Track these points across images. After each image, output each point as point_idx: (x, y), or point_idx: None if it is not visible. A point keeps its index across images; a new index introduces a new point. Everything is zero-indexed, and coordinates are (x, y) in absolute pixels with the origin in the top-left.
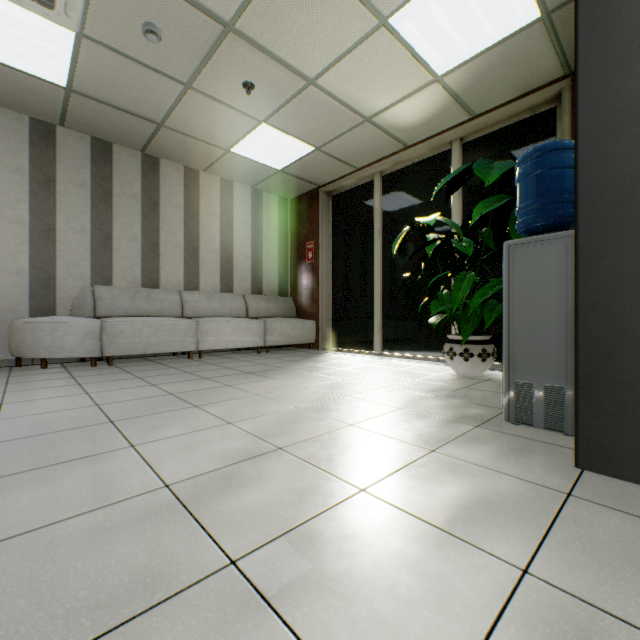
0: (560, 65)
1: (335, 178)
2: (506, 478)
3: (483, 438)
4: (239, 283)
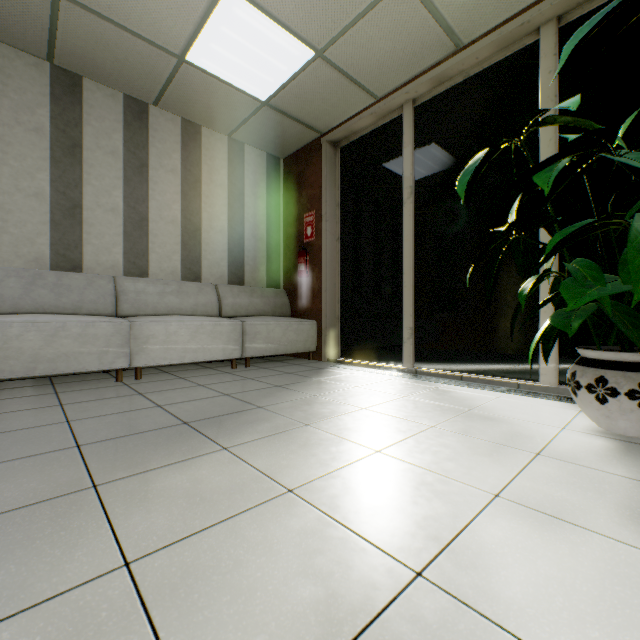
0: None
1: (344, 118)
2: None
3: None
4: (210, 268)
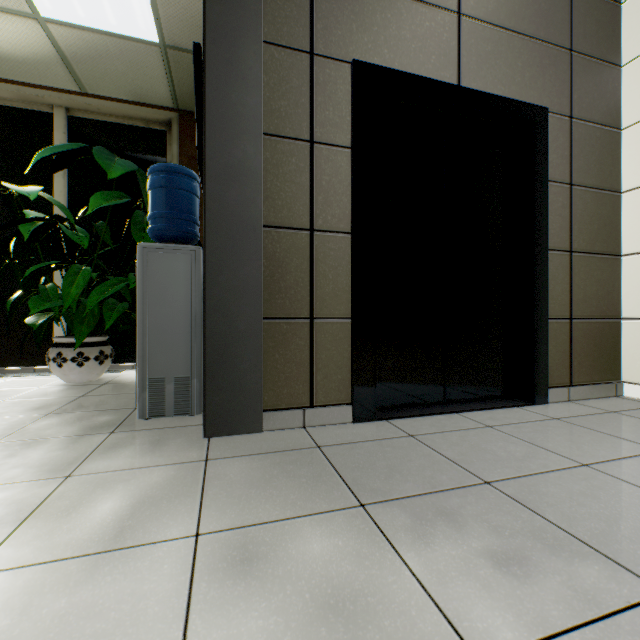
0: (172, 97)
1: None
2: (158, 469)
3: (124, 442)
4: None
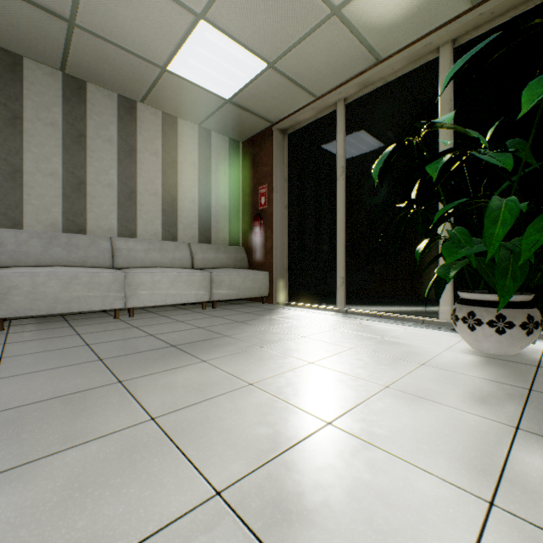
0: None
1: (291, 112)
2: None
3: None
4: (184, 230)
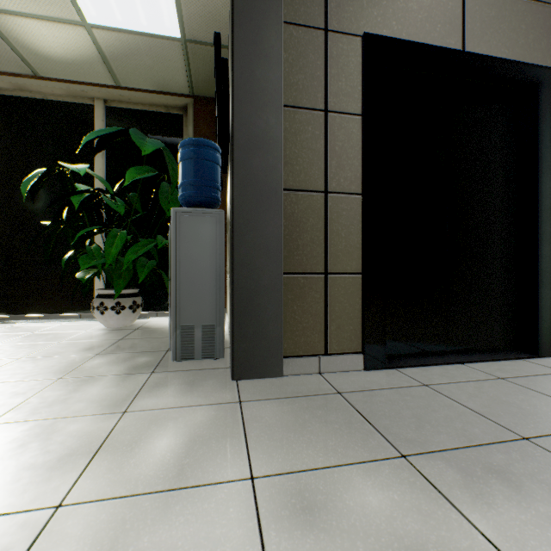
0: (188, 85)
1: None
2: (199, 409)
3: (164, 381)
4: None
